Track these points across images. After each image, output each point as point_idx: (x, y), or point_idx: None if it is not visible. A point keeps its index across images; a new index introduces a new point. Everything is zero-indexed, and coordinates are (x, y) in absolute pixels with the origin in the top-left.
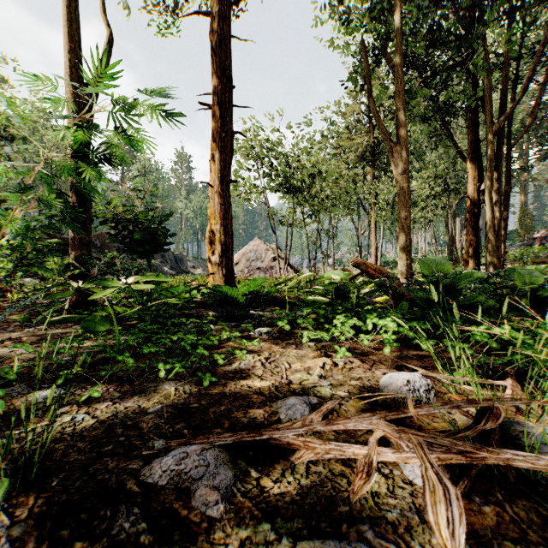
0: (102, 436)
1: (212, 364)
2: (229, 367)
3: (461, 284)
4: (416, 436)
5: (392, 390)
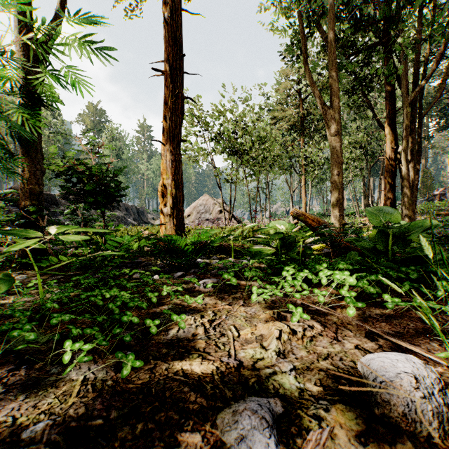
0: None
1: (145, 330)
2: (165, 336)
3: (413, 234)
4: None
5: (397, 396)
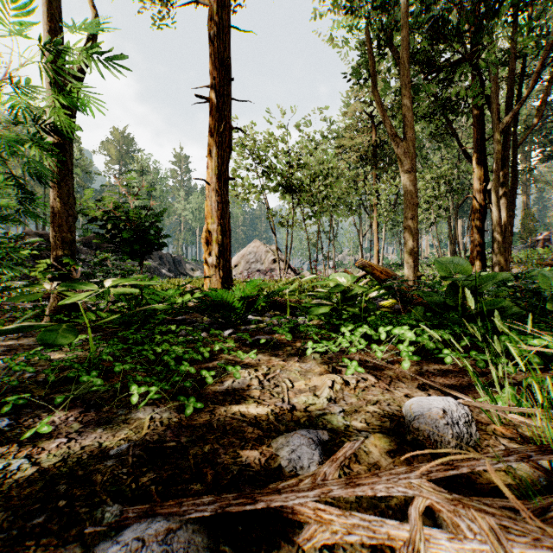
0: (36, 497)
1: (200, 382)
2: (220, 387)
3: (482, 287)
4: (483, 513)
5: (425, 423)
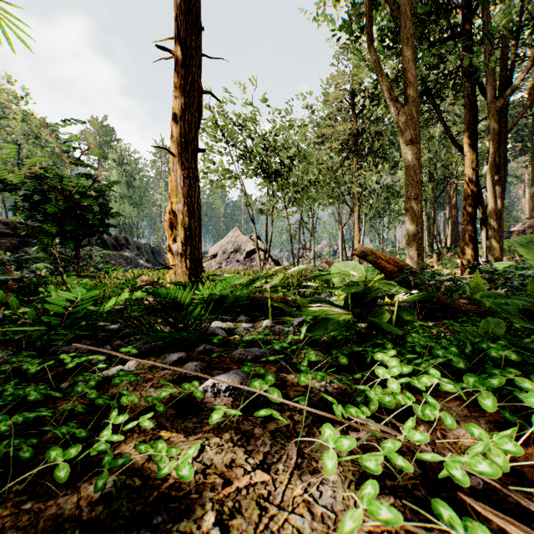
0: None
1: None
2: None
3: None
4: None
5: None
